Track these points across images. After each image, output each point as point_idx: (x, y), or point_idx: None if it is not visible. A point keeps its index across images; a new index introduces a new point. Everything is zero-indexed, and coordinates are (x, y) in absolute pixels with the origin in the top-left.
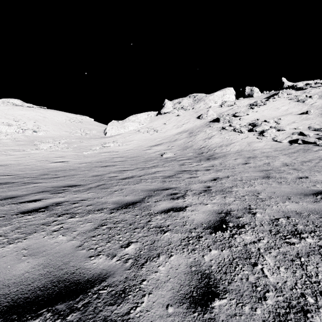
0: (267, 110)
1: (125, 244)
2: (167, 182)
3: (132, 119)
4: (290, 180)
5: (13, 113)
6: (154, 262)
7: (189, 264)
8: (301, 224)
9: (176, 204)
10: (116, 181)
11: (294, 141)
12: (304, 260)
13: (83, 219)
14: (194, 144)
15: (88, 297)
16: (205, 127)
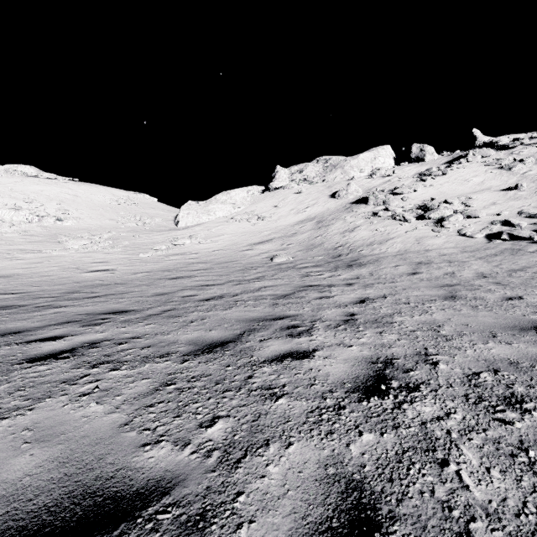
0: (448, 184)
1: (206, 421)
2: (280, 306)
3: (221, 199)
4: (492, 303)
5: (24, 189)
6: (259, 457)
7: (323, 461)
8: (520, 383)
9: (297, 345)
10: (195, 304)
11: (495, 236)
12: (534, 455)
13: (135, 372)
14: (326, 241)
15: (137, 527)
16: (343, 211)
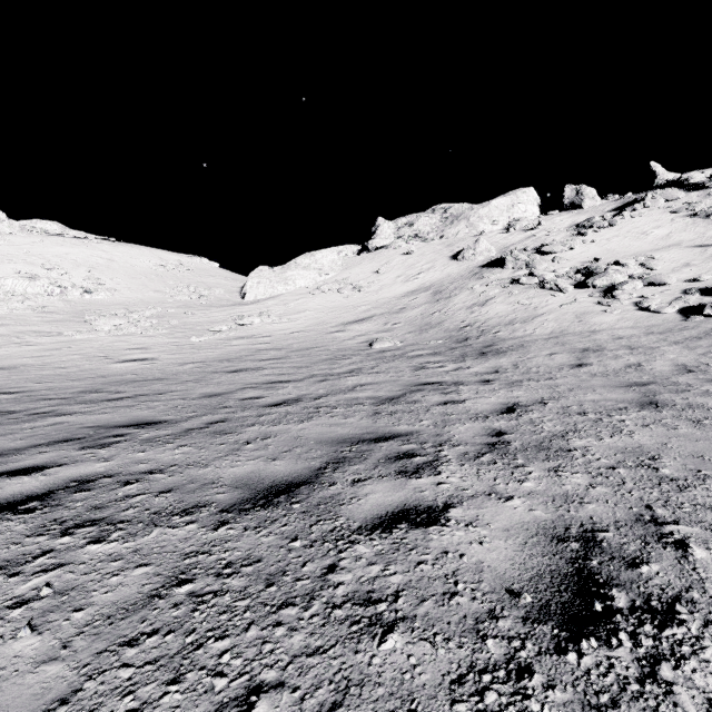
0: (618, 239)
1: (232, 701)
2: (385, 417)
3: (303, 263)
4: None
5: (43, 252)
6: None
7: None
8: None
9: (415, 495)
10: (257, 413)
11: (693, 310)
12: None
13: (130, 547)
14: (446, 319)
15: None
16: (470, 278)
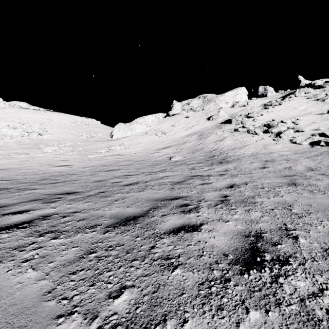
0: (283, 110)
1: (114, 291)
2: (176, 190)
3: (139, 121)
4: (323, 189)
5: (19, 116)
6: None
7: None
8: None
9: (188, 220)
10: (119, 188)
11: (316, 143)
12: None
13: (69, 241)
14: (204, 147)
15: None
16: (215, 128)
